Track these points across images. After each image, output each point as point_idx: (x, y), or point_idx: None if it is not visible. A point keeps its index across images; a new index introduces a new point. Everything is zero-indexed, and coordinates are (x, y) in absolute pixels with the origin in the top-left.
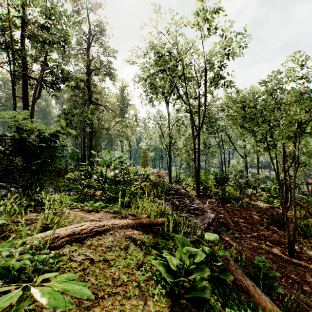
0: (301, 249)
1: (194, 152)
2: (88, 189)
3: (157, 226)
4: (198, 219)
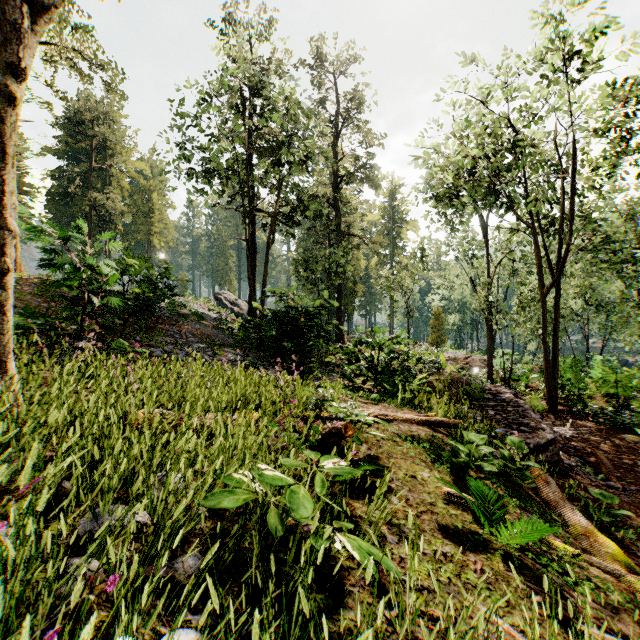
0: None
1: (543, 322)
2: None
3: (449, 428)
4: (521, 437)
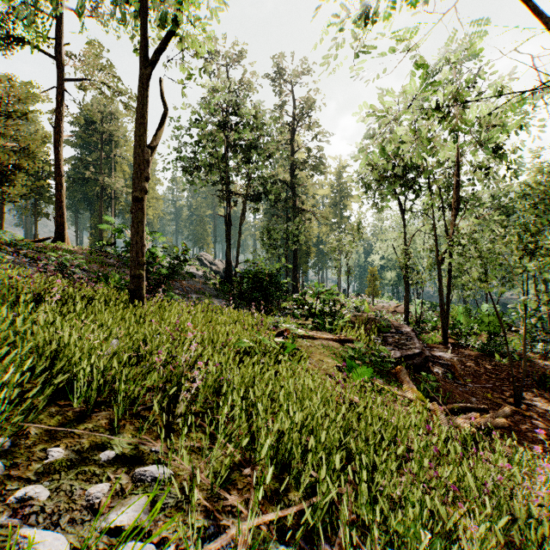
0: (541, 407)
1: (438, 279)
2: (299, 319)
3: (351, 343)
4: (399, 351)
